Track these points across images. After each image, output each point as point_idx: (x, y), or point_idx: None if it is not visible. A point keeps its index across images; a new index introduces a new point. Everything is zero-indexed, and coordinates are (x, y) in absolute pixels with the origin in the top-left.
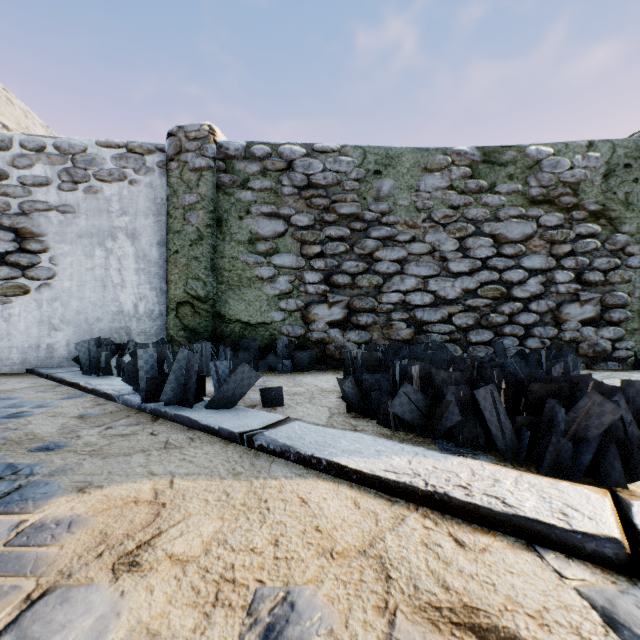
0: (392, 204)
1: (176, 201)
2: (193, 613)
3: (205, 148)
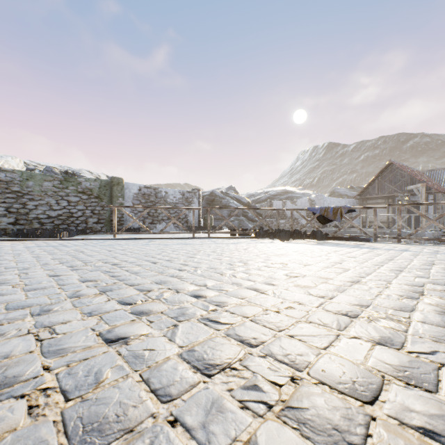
0: (33, 189)
1: None
2: None
3: None
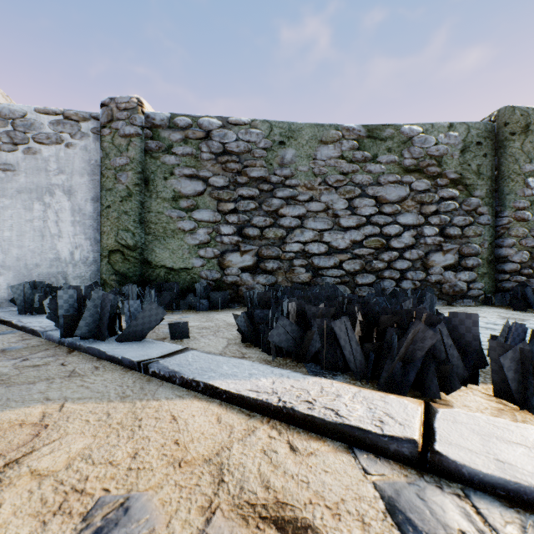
0: (294, 170)
1: (108, 163)
2: (32, 522)
3: (134, 118)
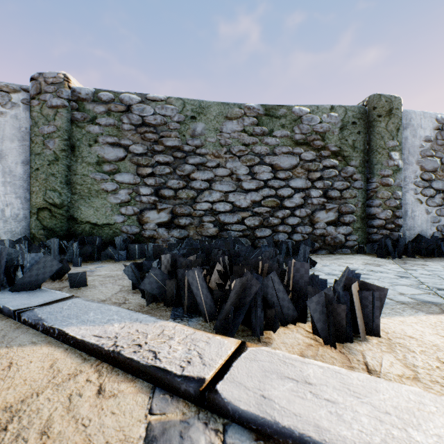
0: (203, 140)
1: (37, 130)
2: None
3: (60, 91)
